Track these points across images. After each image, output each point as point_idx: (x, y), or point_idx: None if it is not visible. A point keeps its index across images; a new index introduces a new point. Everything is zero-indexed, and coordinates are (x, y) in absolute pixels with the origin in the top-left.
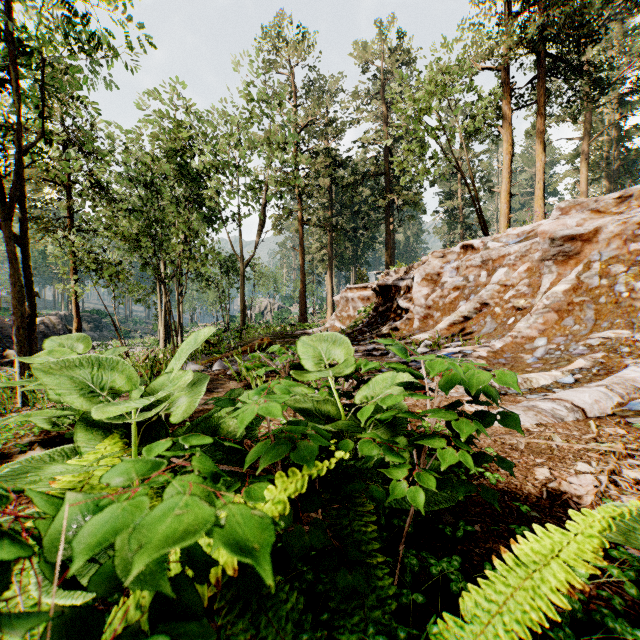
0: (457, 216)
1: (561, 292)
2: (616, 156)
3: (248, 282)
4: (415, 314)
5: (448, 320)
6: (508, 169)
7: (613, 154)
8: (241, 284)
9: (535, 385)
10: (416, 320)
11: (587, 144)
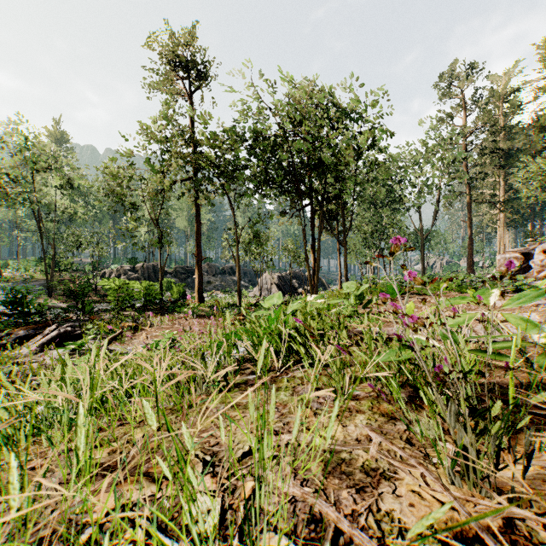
0: None
1: None
2: None
3: None
4: (533, 269)
5: (543, 272)
6: None
7: None
8: (422, 250)
9: None
10: (534, 272)
11: None
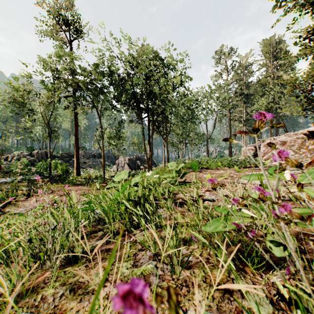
0: None
1: None
2: None
3: None
4: (260, 155)
5: (265, 156)
6: None
7: None
8: (207, 144)
9: None
10: (261, 156)
11: None
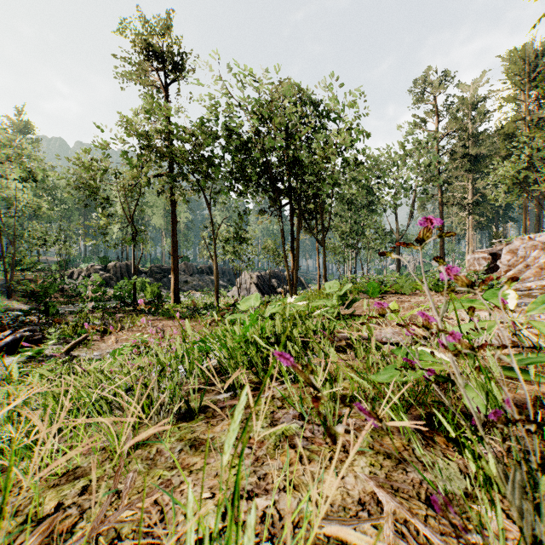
0: None
1: (541, 262)
2: None
3: None
4: (501, 269)
5: (511, 271)
6: None
7: None
8: (397, 250)
9: None
10: (502, 272)
11: None
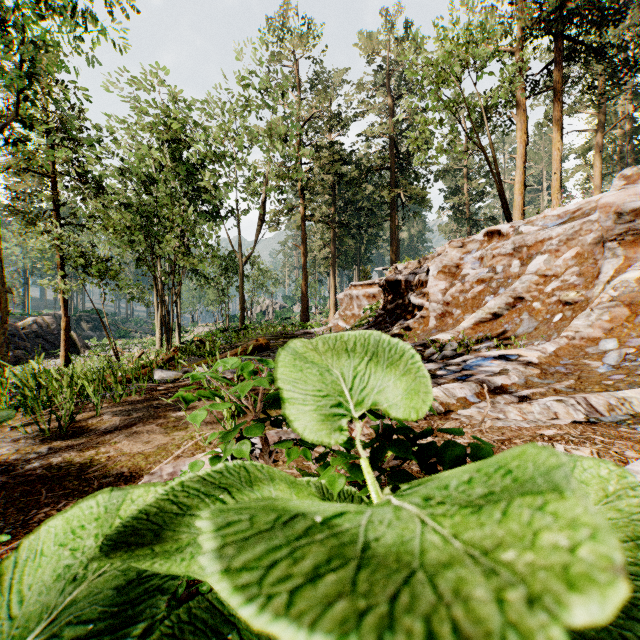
0: (464, 213)
1: (633, 280)
2: (630, 149)
3: (248, 280)
4: (431, 311)
5: (473, 318)
6: (522, 159)
7: (626, 147)
8: (240, 282)
9: (637, 409)
10: (432, 318)
11: (601, 136)
